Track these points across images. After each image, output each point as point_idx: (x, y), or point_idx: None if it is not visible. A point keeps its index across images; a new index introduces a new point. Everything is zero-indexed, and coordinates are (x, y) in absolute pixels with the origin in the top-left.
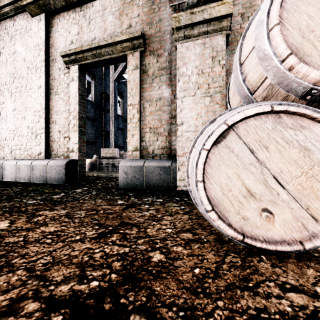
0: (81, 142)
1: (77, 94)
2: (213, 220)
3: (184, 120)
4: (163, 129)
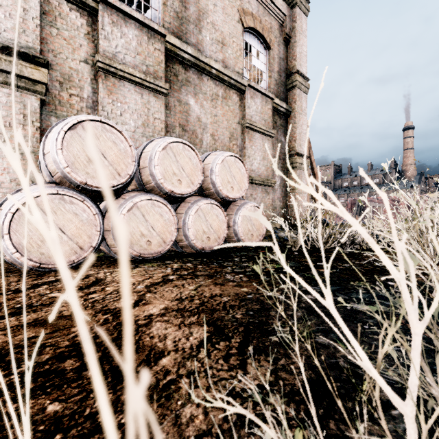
0: None
1: None
2: (18, 259)
3: None
4: None
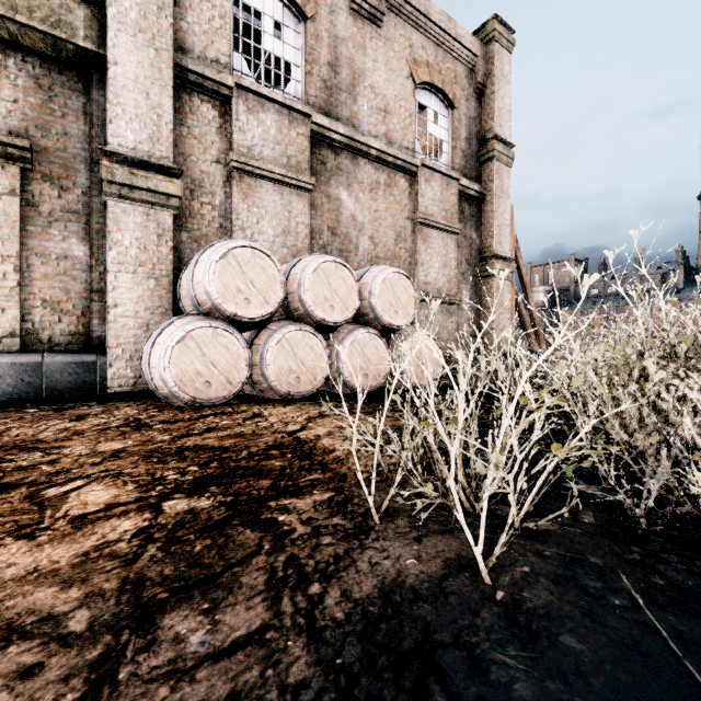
0: None
1: None
2: (176, 393)
3: (120, 302)
4: (73, 305)
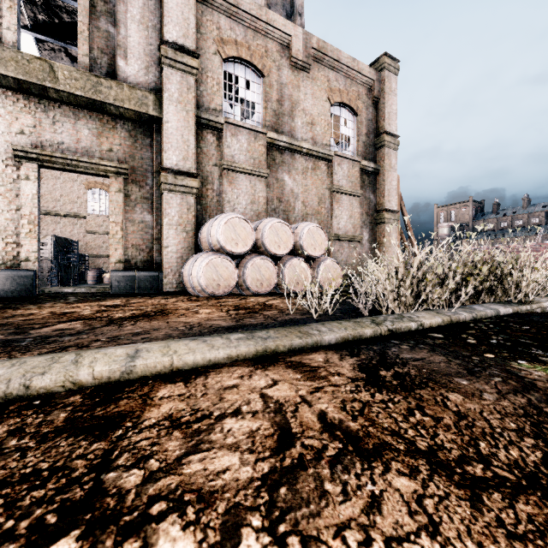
0: (39, 251)
1: (36, 197)
2: (205, 289)
3: (170, 245)
4: (145, 246)
